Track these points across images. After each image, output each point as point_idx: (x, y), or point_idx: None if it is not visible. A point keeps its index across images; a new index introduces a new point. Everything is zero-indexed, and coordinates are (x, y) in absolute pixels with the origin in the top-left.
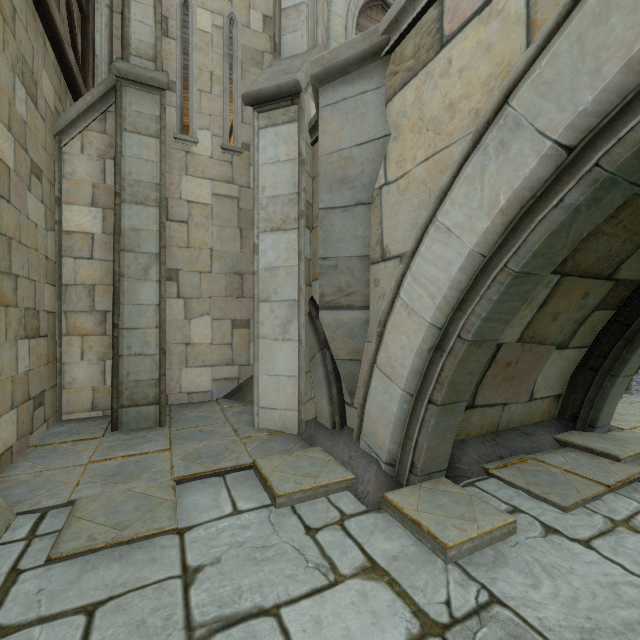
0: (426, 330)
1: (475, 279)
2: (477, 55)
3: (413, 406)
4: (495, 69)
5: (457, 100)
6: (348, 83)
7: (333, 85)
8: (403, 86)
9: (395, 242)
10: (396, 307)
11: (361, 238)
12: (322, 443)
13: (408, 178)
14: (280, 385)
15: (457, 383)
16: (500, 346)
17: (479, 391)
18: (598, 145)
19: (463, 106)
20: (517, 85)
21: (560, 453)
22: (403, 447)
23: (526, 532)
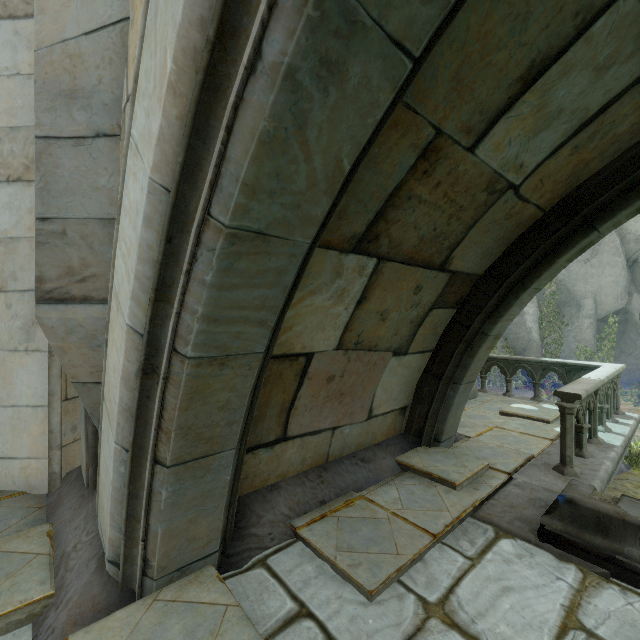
0: (127, 339)
1: (170, 241)
2: None
3: (133, 469)
4: None
5: None
6: None
7: None
8: None
9: None
10: (112, 298)
11: (105, 190)
12: (62, 514)
13: None
14: (21, 421)
15: (200, 427)
16: (311, 356)
17: (292, 417)
18: None
19: None
20: None
21: (397, 483)
22: (130, 535)
23: None
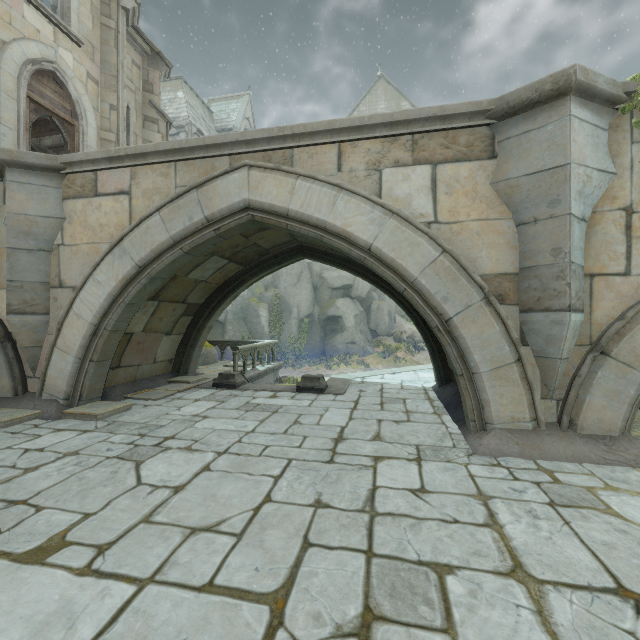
0: (88, 326)
1: (111, 305)
2: (113, 212)
3: (81, 364)
4: (120, 223)
5: (104, 225)
6: (33, 175)
7: (20, 171)
8: (75, 198)
9: (70, 279)
10: (71, 315)
11: (43, 271)
12: (6, 406)
13: (78, 248)
14: None
15: (106, 350)
16: (133, 334)
17: (123, 358)
18: (148, 268)
19: (107, 229)
20: (126, 236)
21: (167, 385)
22: (75, 387)
23: (137, 408)
